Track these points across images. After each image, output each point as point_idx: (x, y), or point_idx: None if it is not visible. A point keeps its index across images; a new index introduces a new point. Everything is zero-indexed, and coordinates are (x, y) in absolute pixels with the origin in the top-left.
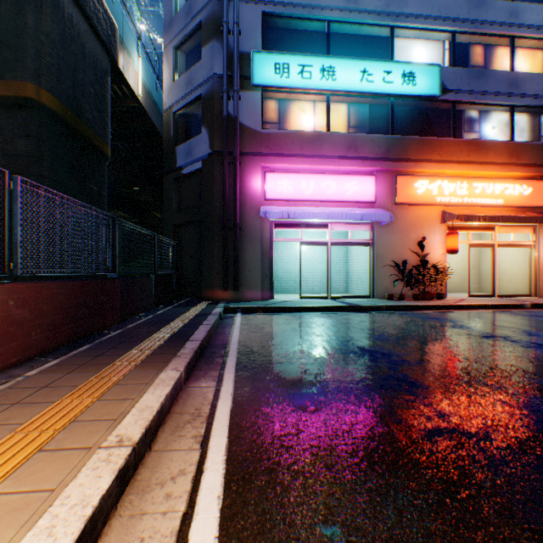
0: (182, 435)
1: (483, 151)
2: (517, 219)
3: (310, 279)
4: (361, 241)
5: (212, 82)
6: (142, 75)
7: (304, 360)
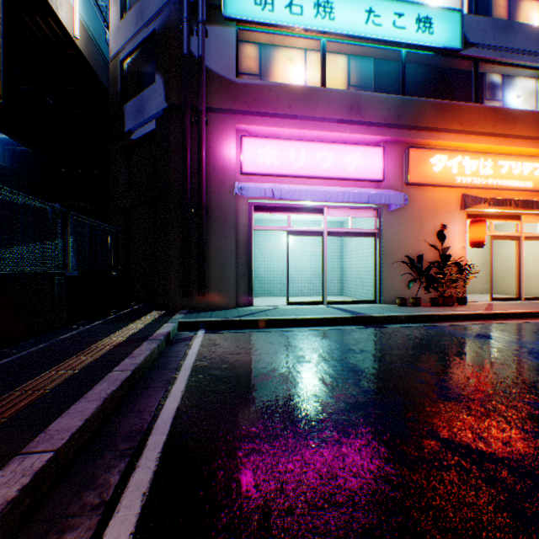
0: None
1: (510, 121)
2: None
3: (297, 279)
4: (365, 230)
5: (168, 10)
6: (82, 13)
7: (330, 521)
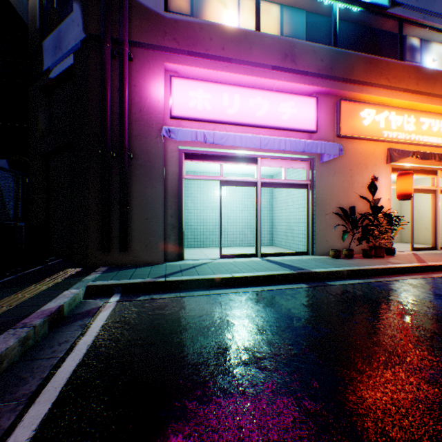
0: None
1: (431, 81)
2: None
3: (230, 230)
4: (298, 182)
5: None
6: None
7: None
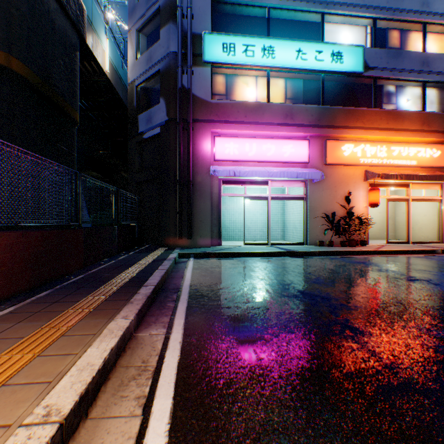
0: (125, 396)
1: (399, 119)
2: (428, 177)
3: (252, 228)
4: (297, 196)
5: (169, 59)
6: (110, 54)
7: (250, 304)
